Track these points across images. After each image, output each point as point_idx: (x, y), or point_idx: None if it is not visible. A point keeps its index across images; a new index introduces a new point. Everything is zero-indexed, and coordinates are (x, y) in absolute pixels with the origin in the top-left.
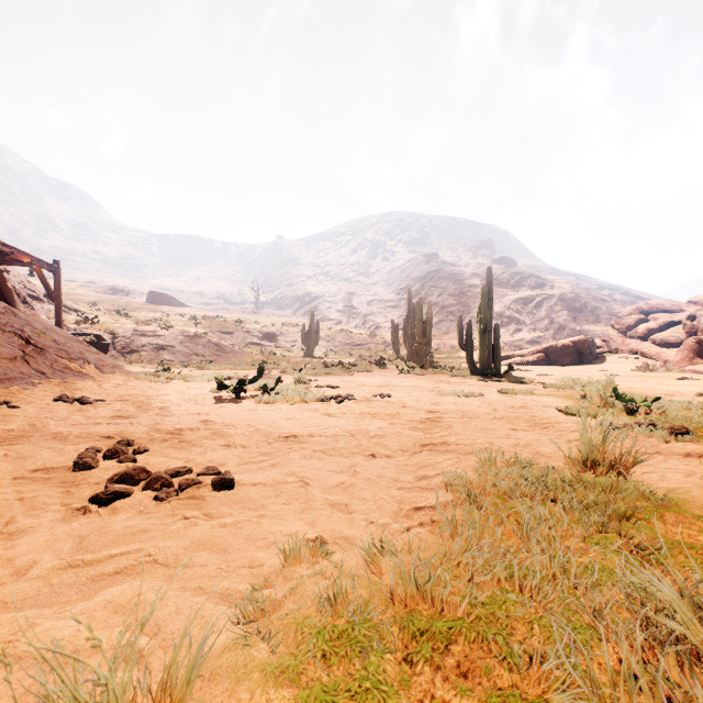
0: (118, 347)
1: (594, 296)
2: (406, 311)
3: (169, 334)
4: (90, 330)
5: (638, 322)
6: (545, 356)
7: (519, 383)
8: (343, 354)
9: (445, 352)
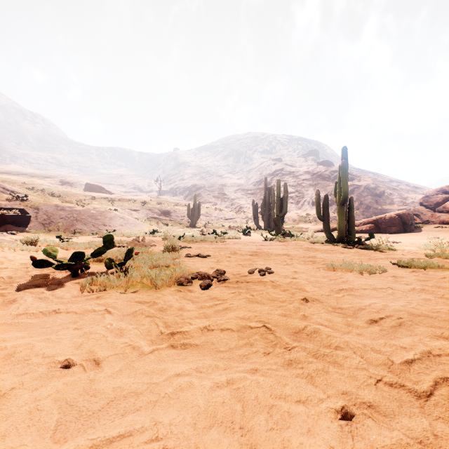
0: (39, 219)
1: (388, 186)
2: (264, 193)
3: (84, 209)
4: (19, 205)
5: (445, 200)
6: (375, 226)
7: (387, 251)
8: (217, 225)
9: (289, 223)
